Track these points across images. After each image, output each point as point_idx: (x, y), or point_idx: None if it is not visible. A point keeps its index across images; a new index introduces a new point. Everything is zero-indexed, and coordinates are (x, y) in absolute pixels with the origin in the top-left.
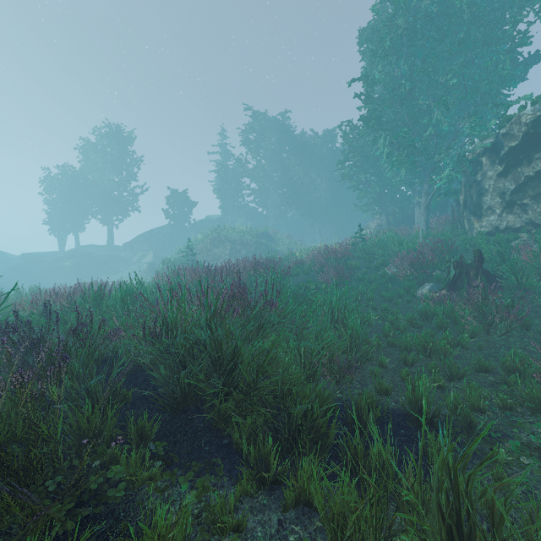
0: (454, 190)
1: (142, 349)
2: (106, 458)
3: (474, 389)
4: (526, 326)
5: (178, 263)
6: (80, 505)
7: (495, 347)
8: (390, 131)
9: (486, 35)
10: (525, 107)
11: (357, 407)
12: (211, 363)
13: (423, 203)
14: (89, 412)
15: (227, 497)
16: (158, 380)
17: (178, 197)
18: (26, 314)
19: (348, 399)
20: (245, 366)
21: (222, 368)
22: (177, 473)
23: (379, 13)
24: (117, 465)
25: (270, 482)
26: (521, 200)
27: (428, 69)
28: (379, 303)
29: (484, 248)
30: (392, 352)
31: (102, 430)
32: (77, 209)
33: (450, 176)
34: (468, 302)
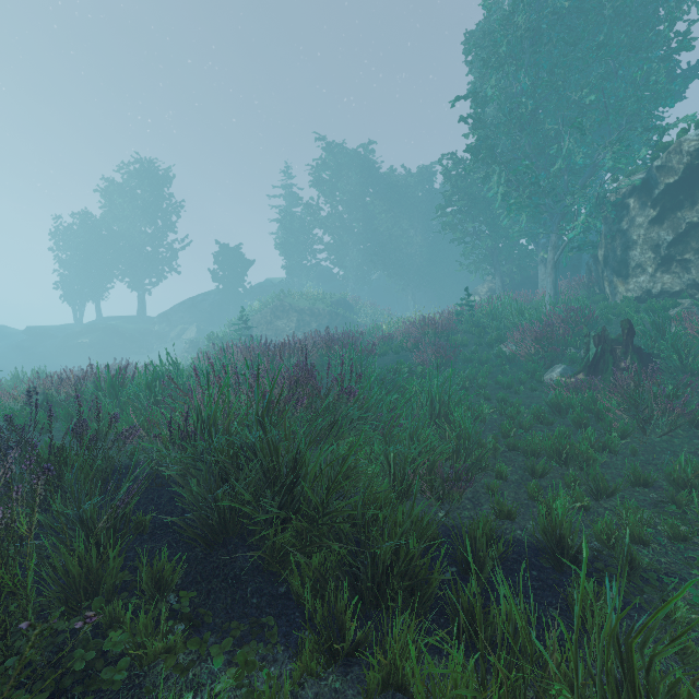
0: (591, 243)
1: (168, 455)
2: (104, 619)
3: (632, 511)
4: (696, 423)
5: (229, 339)
6: (58, 695)
7: (655, 451)
8: (506, 165)
9: (633, 37)
10: (687, 131)
11: (470, 538)
12: (263, 477)
13: (551, 259)
14: (80, 549)
15: (282, 678)
16: (187, 501)
17: (230, 254)
18: (19, 407)
19: (456, 525)
20: (310, 481)
21: (279, 483)
22: (208, 640)
23: (493, 10)
24: (119, 630)
25: (344, 654)
26: (682, 255)
27: (558, 83)
28: (494, 391)
29: (633, 318)
30: (514, 457)
31: (101, 576)
32: (98, 269)
33: (586, 223)
34: (616, 389)
